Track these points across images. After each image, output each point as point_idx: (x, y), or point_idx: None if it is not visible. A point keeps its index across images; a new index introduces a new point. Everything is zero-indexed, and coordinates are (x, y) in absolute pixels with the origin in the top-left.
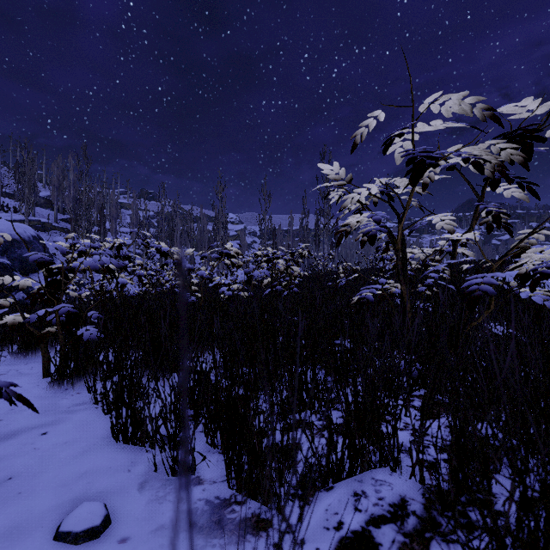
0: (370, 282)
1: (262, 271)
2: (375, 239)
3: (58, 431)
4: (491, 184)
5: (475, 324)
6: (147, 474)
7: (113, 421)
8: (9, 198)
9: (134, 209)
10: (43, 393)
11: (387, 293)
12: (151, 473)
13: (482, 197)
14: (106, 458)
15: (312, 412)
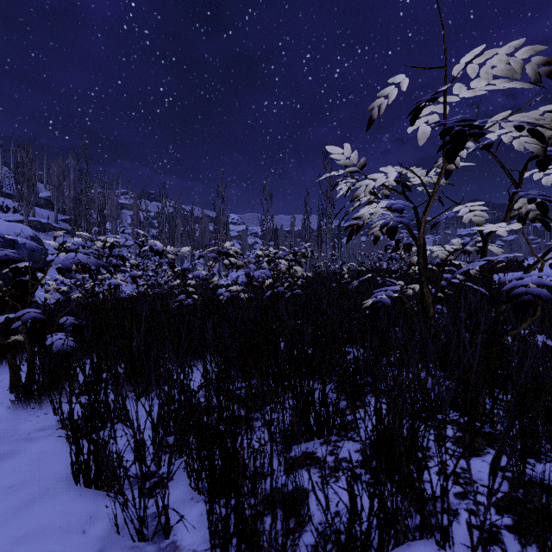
0: (375, 283)
1: (263, 272)
2: (396, 232)
3: (7, 469)
4: (540, 164)
5: (514, 333)
6: (106, 538)
7: (71, 459)
8: (9, 198)
9: (135, 209)
10: (4, 413)
11: (404, 296)
12: (112, 537)
13: (520, 183)
14: (58, 511)
15: (321, 441)
